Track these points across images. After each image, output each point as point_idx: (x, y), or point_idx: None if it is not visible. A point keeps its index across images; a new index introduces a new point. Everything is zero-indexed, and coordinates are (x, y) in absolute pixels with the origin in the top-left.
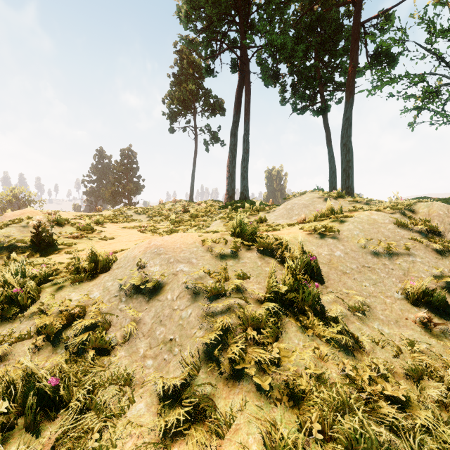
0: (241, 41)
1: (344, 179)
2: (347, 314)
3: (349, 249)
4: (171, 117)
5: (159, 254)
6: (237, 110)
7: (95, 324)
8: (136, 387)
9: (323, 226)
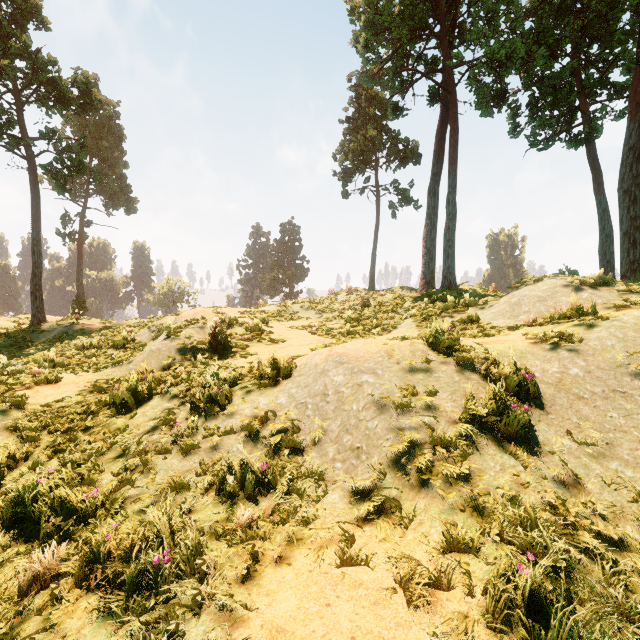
0: (443, 60)
1: (625, 249)
2: (571, 447)
3: (594, 367)
4: (345, 176)
5: (341, 363)
6: (438, 157)
7: (286, 427)
8: (329, 483)
9: (558, 333)
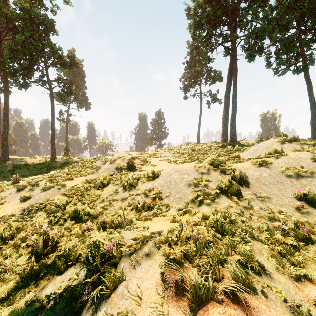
0: (230, 36)
1: None
2: (254, 199)
3: (273, 173)
4: (185, 89)
5: (177, 171)
6: (229, 80)
7: (157, 192)
8: (170, 207)
9: (263, 161)
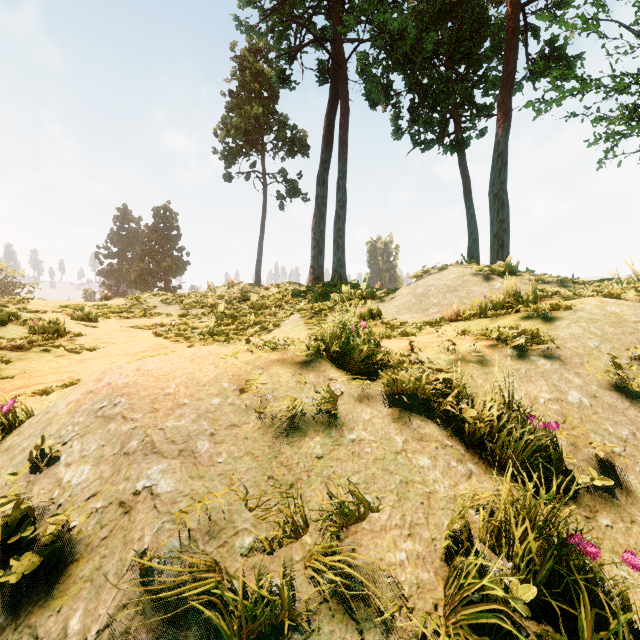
0: (334, 29)
1: (495, 250)
2: None
3: (596, 386)
4: (227, 156)
5: (107, 417)
6: (327, 142)
7: None
8: None
9: (515, 329)
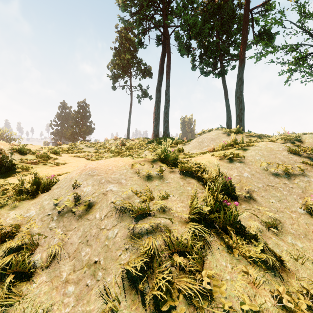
0: (164, 21)
1: (237, 122)
2: (263, 229)
3: (254, 171)
4: (114, 78)
5: (92, 175)
6: (161, 72)
7: (24, 244)
8: None
9: (231, 153)
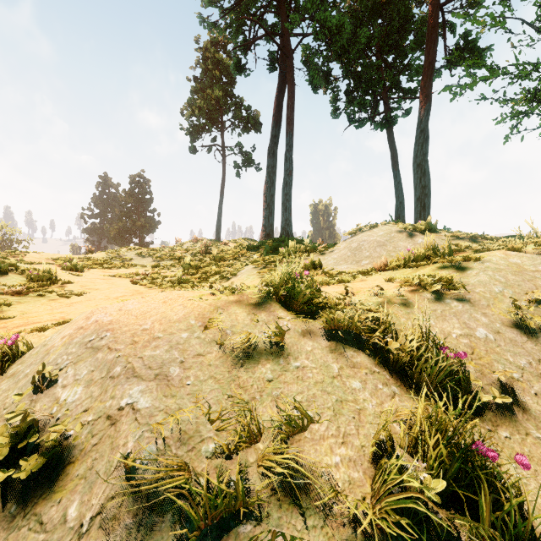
0: (282, 25)
1: (418, 211)
2: None
3: (499, 324)
4: (192, 132)
5: (95, 348)
6: (276, 121)
7: None
8: None
9: (433, 277)
